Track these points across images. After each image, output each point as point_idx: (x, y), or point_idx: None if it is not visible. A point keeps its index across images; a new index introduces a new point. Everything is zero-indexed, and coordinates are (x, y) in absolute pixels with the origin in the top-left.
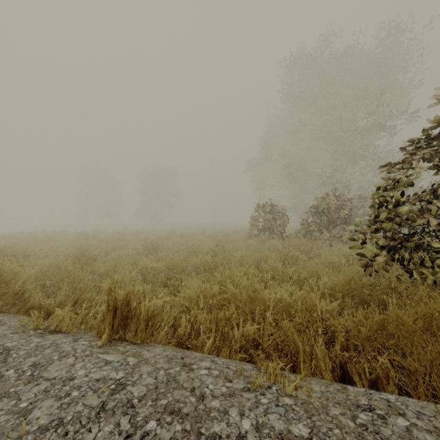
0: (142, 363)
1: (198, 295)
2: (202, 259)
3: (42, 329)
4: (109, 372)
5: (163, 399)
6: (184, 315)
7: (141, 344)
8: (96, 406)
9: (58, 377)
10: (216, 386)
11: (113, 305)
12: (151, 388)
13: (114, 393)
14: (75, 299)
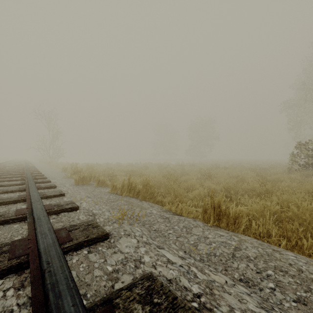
0: (243, 241)
1: (261, 210)
2: (252, 186)
3: (172, 212)
4: (226, 240)
5: (270, 262)
6: (253, 222)
7: (233, 232)
8: (229, 253)
9: (200, 235)
10: (308, 268)
11: (213, 205)
12: (258, 254)
13: (236, 250)
14: (178, 200)
